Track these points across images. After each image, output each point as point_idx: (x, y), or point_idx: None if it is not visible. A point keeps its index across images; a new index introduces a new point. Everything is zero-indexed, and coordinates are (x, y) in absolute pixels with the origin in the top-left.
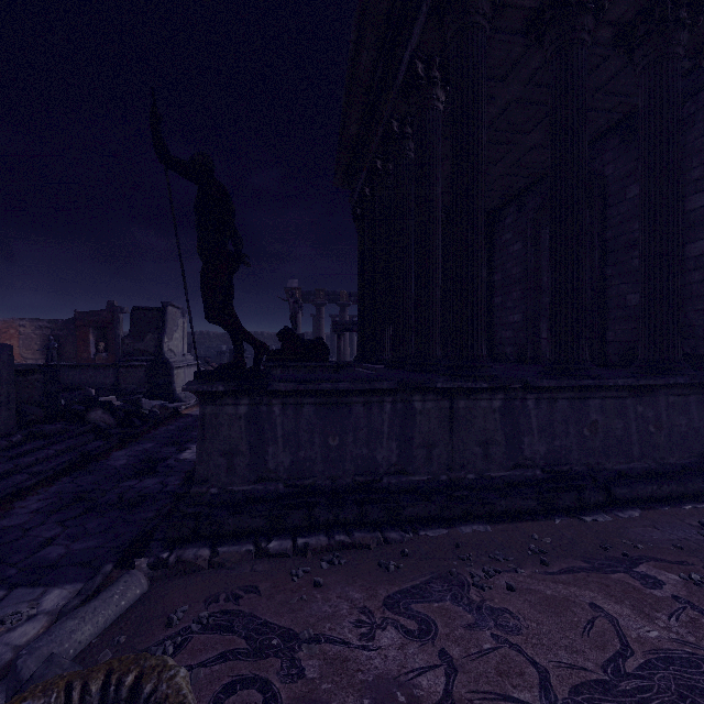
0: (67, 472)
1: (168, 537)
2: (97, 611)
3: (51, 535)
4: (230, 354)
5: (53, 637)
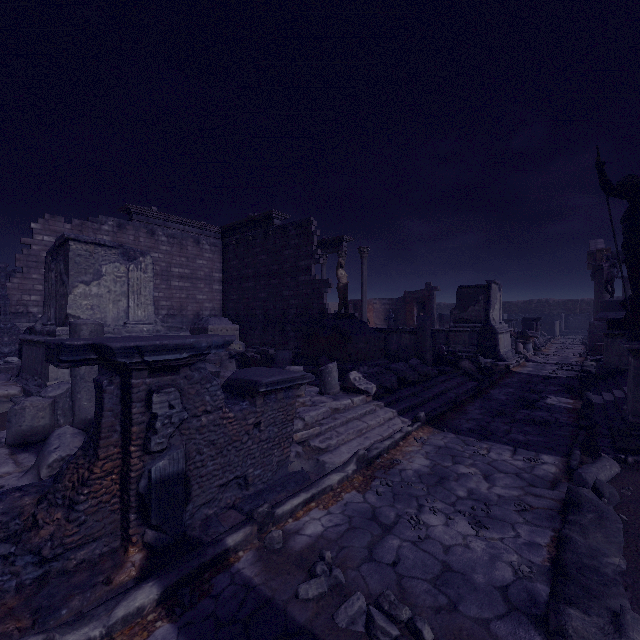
0: (474, 397)
1: (617, 446)
2: (602, 469)
3: (505, 428)
4: (522, 322)
5: (589, 471)
